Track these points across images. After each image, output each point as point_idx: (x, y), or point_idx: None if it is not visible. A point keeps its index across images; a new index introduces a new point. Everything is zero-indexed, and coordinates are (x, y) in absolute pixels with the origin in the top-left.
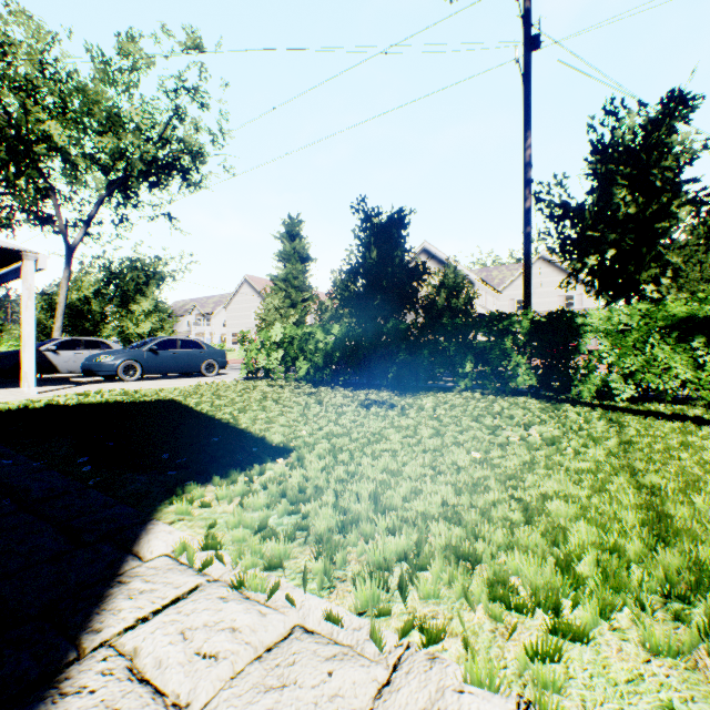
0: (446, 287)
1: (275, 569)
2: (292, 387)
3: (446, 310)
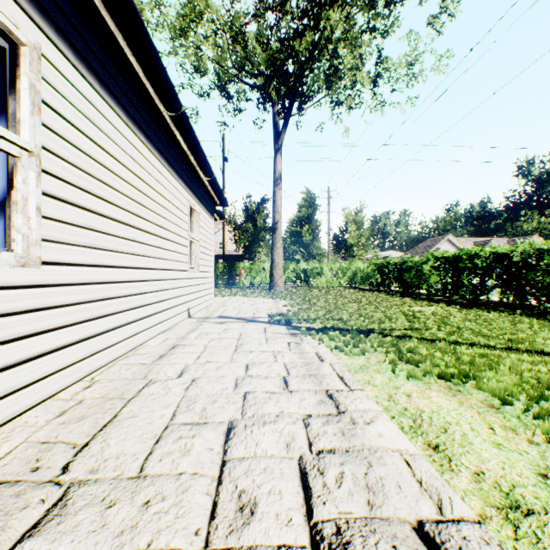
0: None
1: None
2: None
3: None
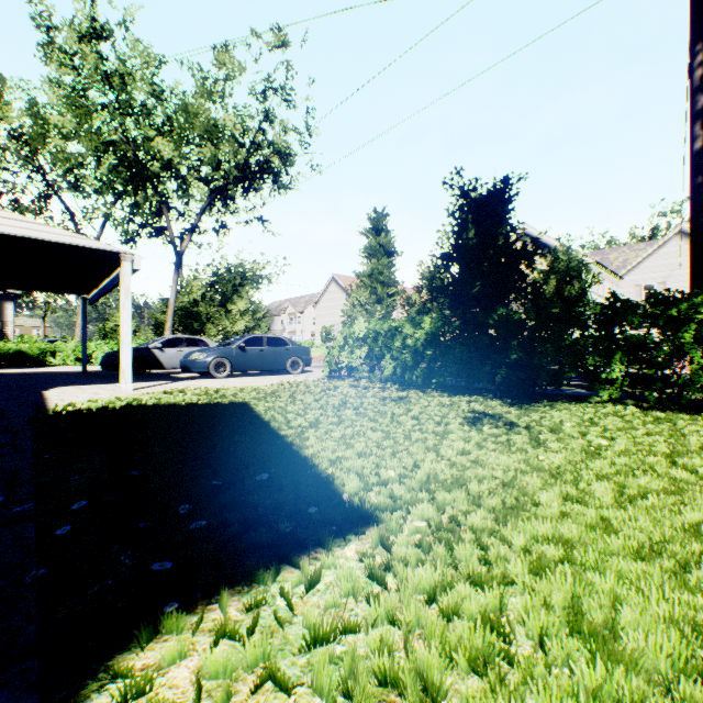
0: (556, 273)
1: None
2: (376, 390)
3: (556, 299)
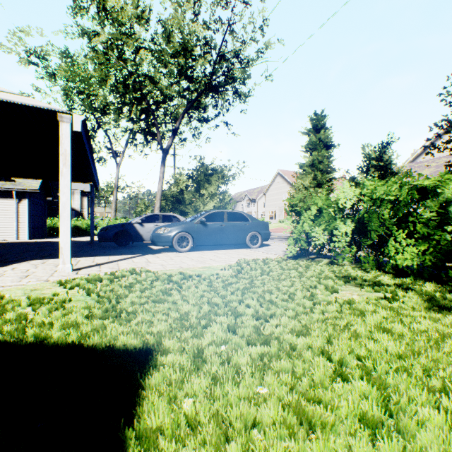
0: None
1: None
2: (414, 299)
3: None
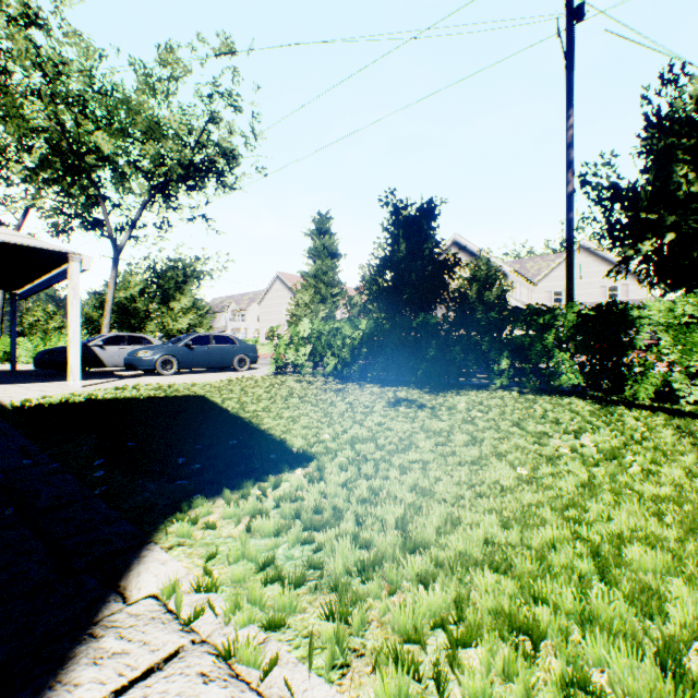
0: (478, 280)
1: (276, 628)
2: (319, 383)
3: (478, 303)
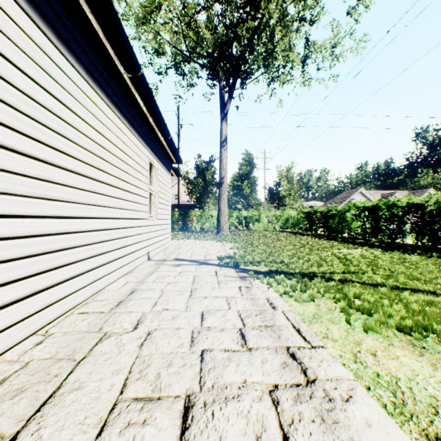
0: None
1: None
2: None
3: None
